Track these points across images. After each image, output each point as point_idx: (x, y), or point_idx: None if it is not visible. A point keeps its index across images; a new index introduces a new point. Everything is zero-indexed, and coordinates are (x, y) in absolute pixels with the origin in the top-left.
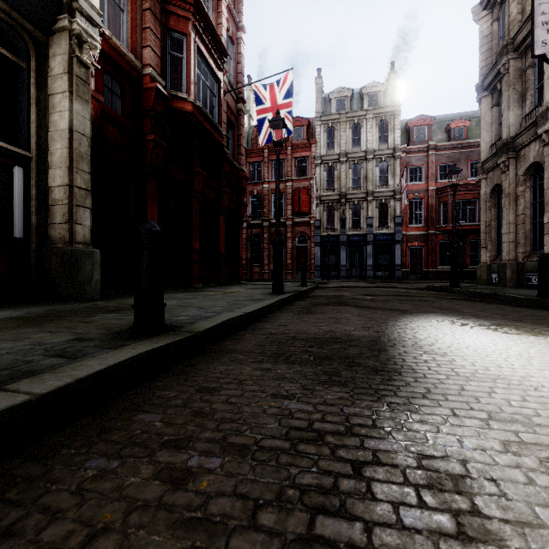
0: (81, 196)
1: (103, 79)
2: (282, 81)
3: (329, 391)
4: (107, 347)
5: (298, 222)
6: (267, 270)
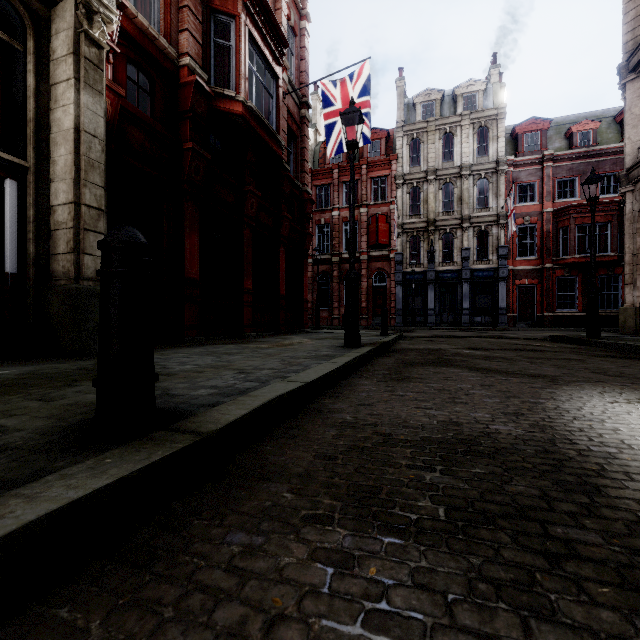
0: (92, 217)
1: (126, 69)
2: (356, 75)
3: None
4: None
5: (375, 256)
6: (337, 315)
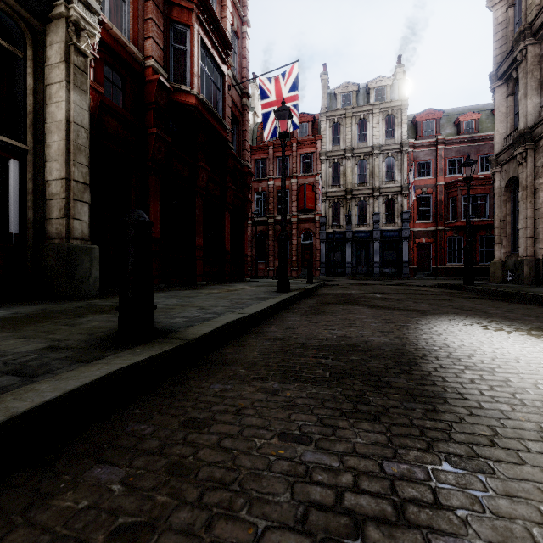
0: (79, 189)
1: (103, 70)
2: (288, 74)
3: (358, 430)
4: (79, 360)
5: (304, 219)
6: (272, 267)
